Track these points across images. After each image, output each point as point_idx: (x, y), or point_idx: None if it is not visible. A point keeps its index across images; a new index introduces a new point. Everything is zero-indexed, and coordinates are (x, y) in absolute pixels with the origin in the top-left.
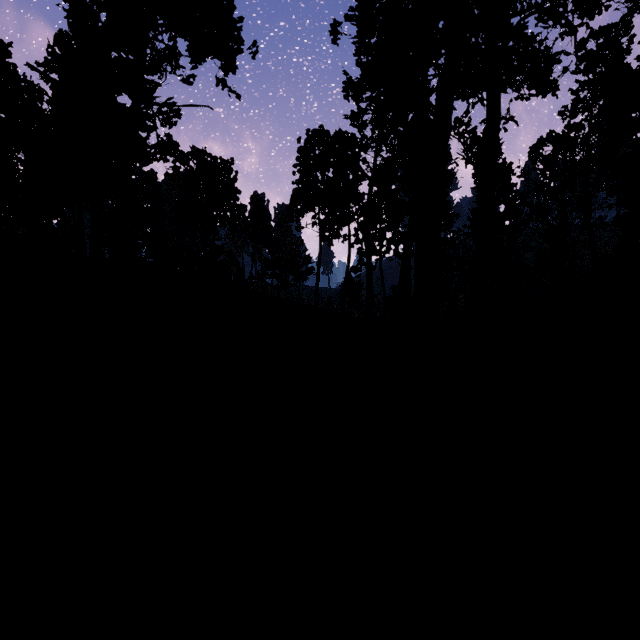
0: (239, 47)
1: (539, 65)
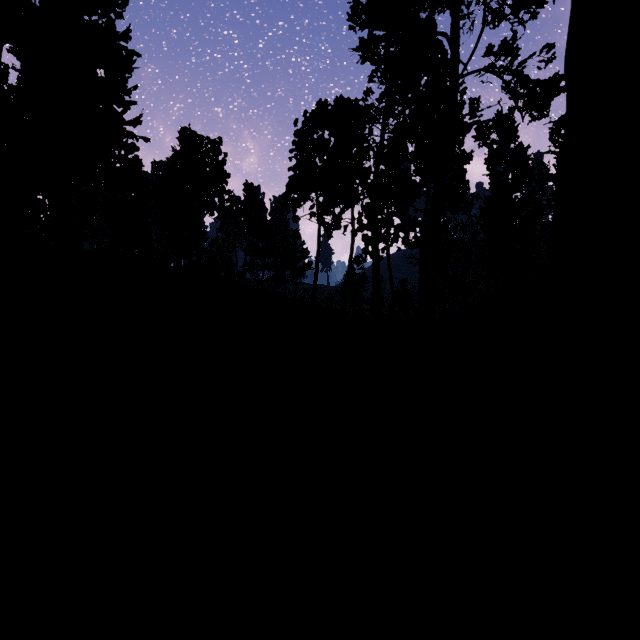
0: None
1: None
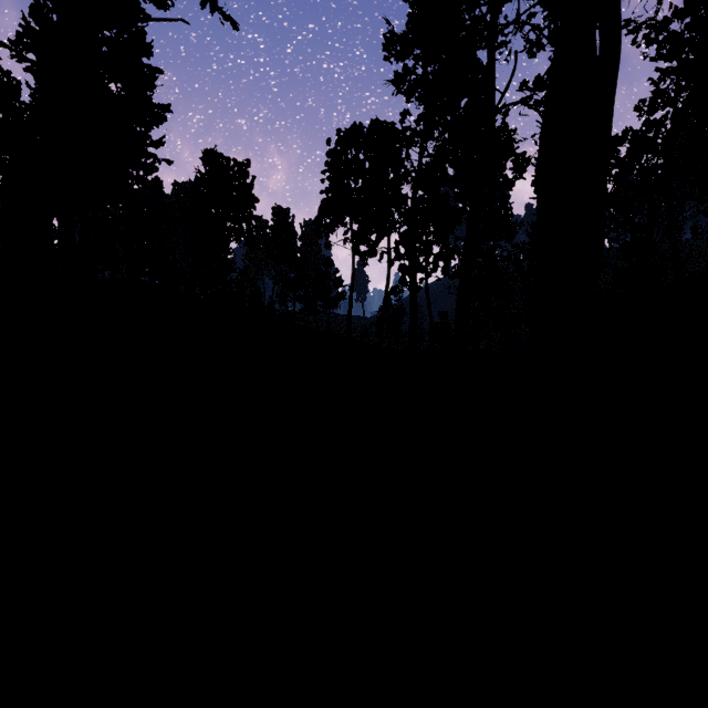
0: None
1: None
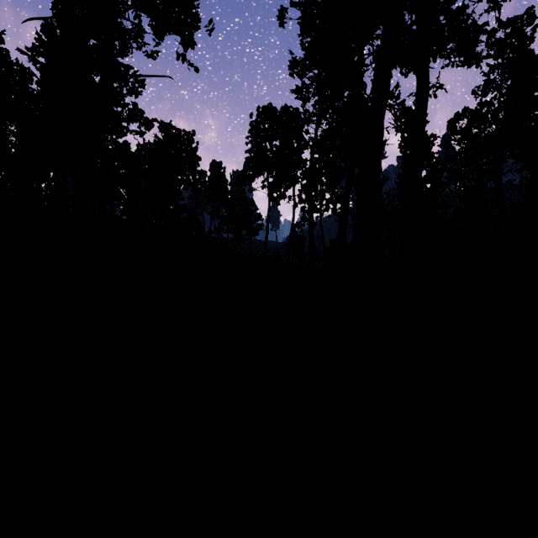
0: (196, 22)
1: (468, 35)
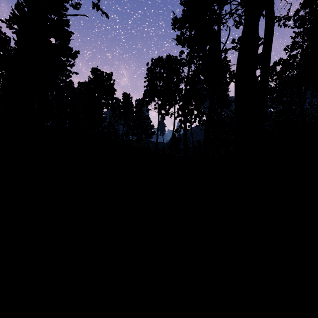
0: None
1: None
